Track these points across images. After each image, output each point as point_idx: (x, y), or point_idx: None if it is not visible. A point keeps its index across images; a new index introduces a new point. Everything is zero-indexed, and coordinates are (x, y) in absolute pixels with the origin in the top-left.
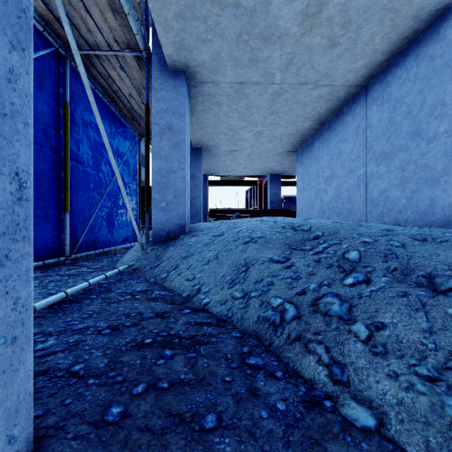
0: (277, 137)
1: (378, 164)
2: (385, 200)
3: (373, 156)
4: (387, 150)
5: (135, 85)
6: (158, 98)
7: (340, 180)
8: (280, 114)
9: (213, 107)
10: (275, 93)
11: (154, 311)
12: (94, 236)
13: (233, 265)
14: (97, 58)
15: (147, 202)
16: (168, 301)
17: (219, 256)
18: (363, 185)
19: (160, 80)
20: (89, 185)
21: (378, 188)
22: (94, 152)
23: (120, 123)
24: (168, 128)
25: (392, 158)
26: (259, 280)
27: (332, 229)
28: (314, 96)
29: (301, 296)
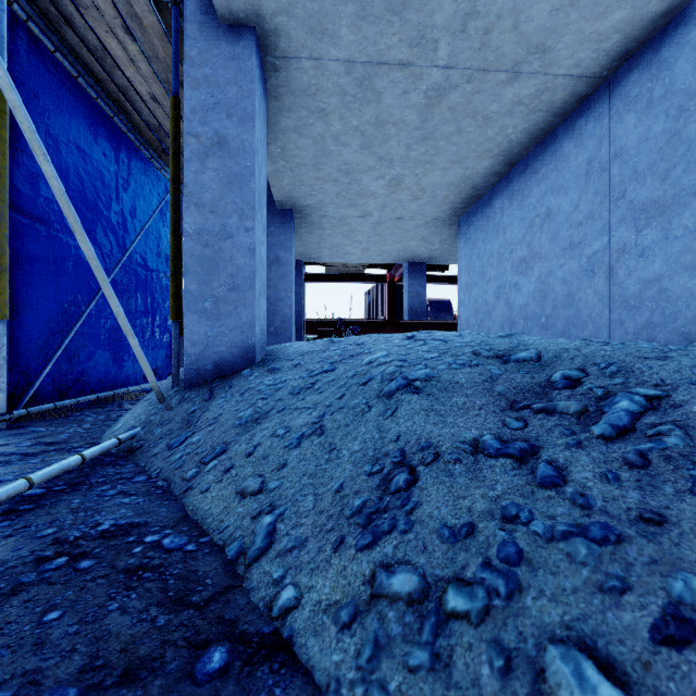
0: (428, 190)
1: (641, 228)
2: (659, 298)
3: (628, 212)
4: (663, 196)
5: (159, 73)
6: (196, 80)
7: (549, 264)
8: (439, 140)
9: (313, 122)
10: (434, 91)
11: (95, 659)
12: (77, 370)
13: (365, 455)
14: (71, 4)
15: (174, 299)
16: (170, 585)
17: (328, 424)
18: (602, 270)
19: (201, 43)
20: (64, 267)
21: (639, 274)
22: (78, 203)
23: (139, 157)
24: (218, 143)
25: (676, 212)
26: (461, 528)
27: (602, 357)
28: (507, 100)
29: (687, 656)
